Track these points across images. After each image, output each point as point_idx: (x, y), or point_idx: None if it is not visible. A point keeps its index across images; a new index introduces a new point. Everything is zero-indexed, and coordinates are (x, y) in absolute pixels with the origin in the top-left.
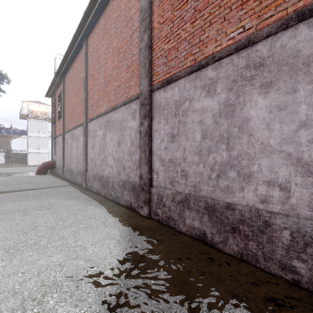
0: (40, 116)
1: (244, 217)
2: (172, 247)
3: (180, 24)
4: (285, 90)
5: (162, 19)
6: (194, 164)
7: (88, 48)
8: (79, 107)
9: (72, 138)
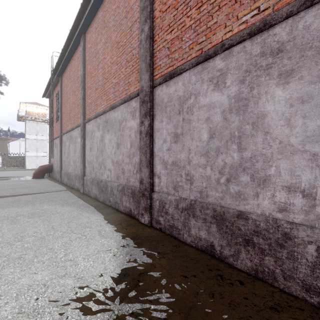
0: (39, 118)
1: (259, 228)
2: (176, 262)
3: (184, 10)
4: (310, 79)
5: (164, 6)
6: (201, 167)
7: (86, 44)
8: (77, 107)
9: (69, 140)
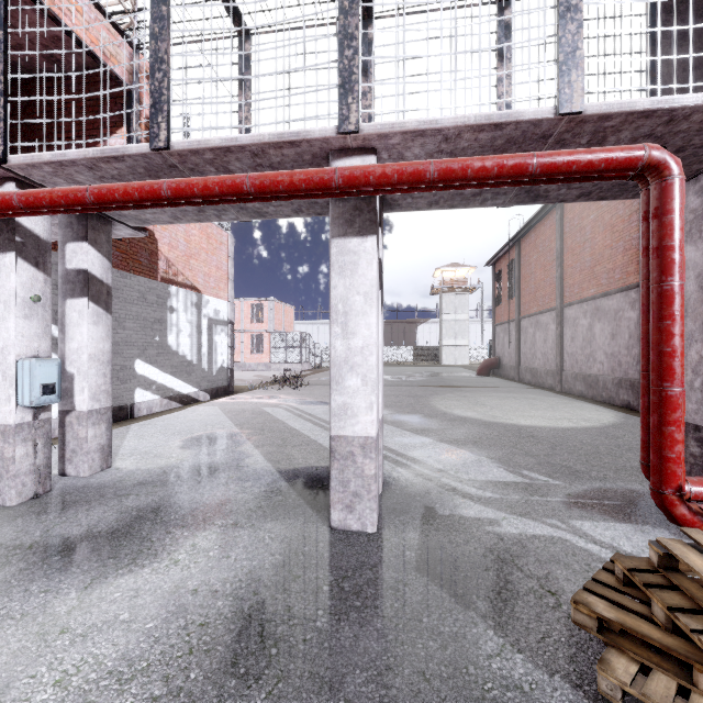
0: (458, 287)
1: None
2: None
3: None
4: None
5: None
6: None
7: (564, 213)
8: (549, 286)
9: (534, 326)
